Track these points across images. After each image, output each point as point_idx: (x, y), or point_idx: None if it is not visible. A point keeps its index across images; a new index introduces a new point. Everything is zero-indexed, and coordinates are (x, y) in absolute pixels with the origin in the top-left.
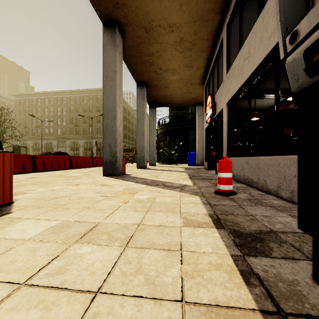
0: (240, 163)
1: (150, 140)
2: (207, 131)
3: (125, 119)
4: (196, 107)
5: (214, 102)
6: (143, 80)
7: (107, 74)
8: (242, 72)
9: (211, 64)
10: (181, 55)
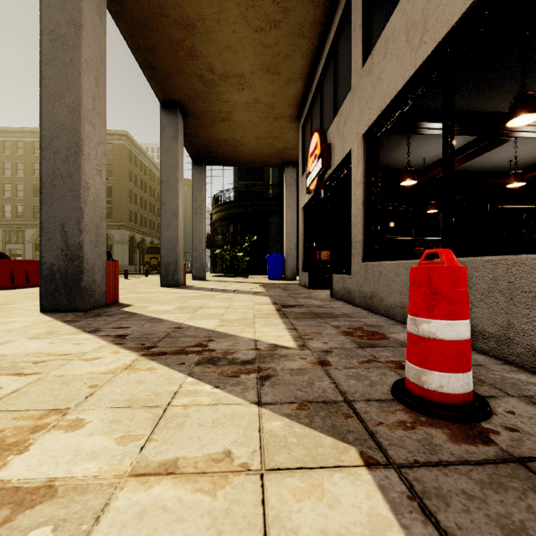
0: None
1: (195, 229)
2: (306, 211)
3: (152, 194)
4: (281, 176)
5: (327, 143)
6: (175, 97)
7: (55, 30)
8: (426, 27)
9: (318, 69)
10: (256, 37)
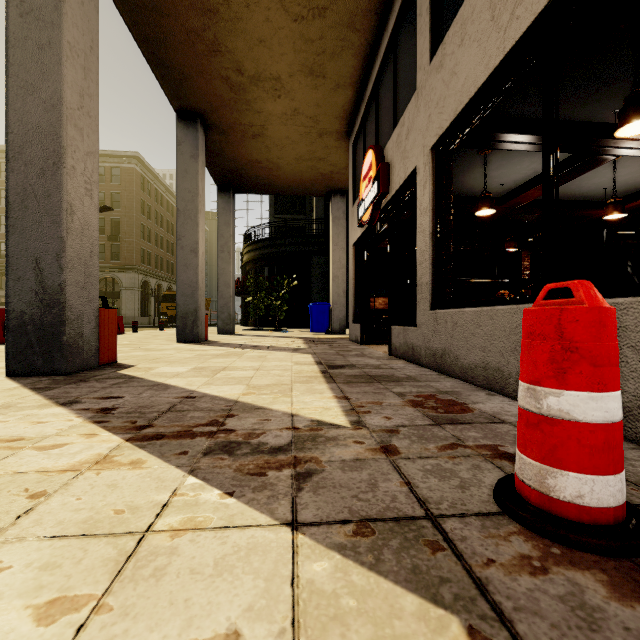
0: (506, 326)
1: (221, 271)
2: (357, 249)
3: (169, 230)
4: (326, 209)
5: (385, 162)
6: (195, 104)
7: (27, 1)
8: None
9: (373, 71)
10: (295, 28)
